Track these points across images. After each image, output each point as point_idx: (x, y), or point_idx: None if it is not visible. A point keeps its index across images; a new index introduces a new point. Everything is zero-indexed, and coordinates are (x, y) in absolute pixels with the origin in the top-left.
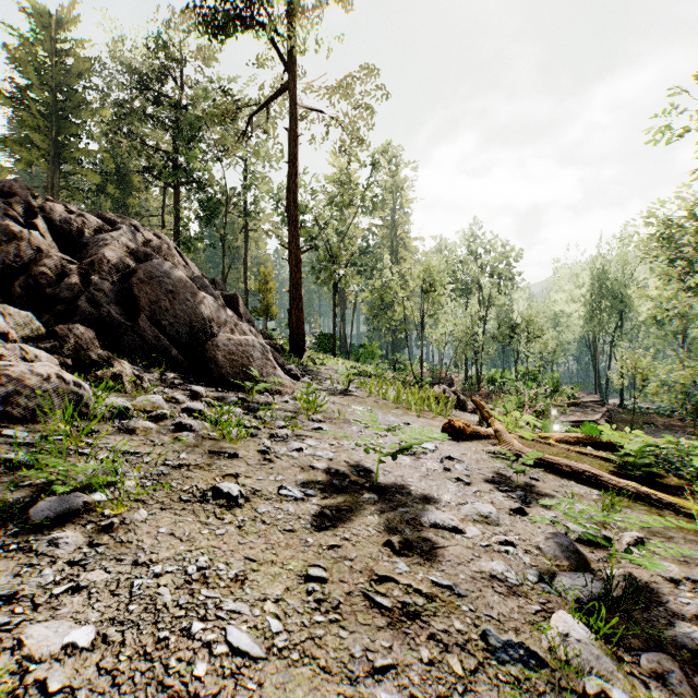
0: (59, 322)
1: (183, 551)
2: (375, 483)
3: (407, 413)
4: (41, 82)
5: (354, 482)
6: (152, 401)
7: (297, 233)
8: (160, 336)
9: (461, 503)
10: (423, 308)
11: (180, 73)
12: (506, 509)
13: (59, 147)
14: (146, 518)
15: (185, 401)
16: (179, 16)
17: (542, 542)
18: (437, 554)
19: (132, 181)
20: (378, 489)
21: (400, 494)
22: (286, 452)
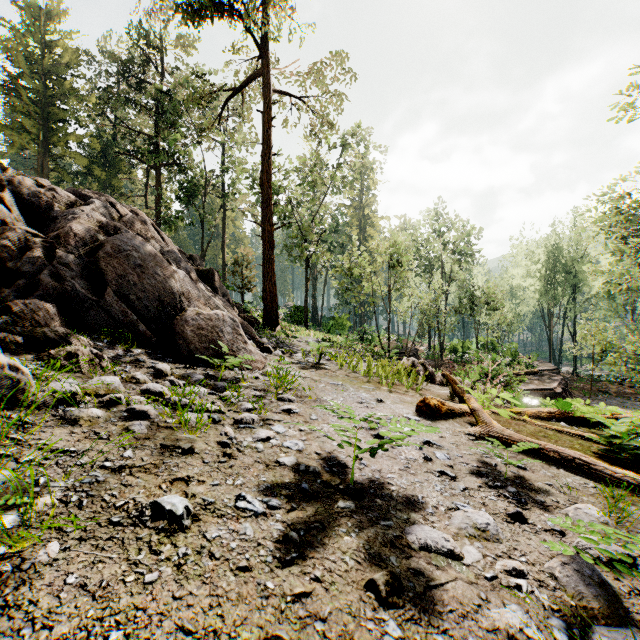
0: (21, 296)
1: (91, 619)
2: (351, 485)
3: (378, 388)
4: (32, 71)
5: (327, 483)
6: (106, 384)
7: (270, 211)
8: (128, 311)
9: (451, 508)
10: (390, 282)
11: (161, 62)
12: (502, 514)
13: (48, 132)
14: (55, 557)
15: (147, 381)
16: (160, 8)
17: (558, 569)
18: (435, 599)
19: (117, 164)
20: (355, 492)
21: (380, 498)
22: (250, 442)
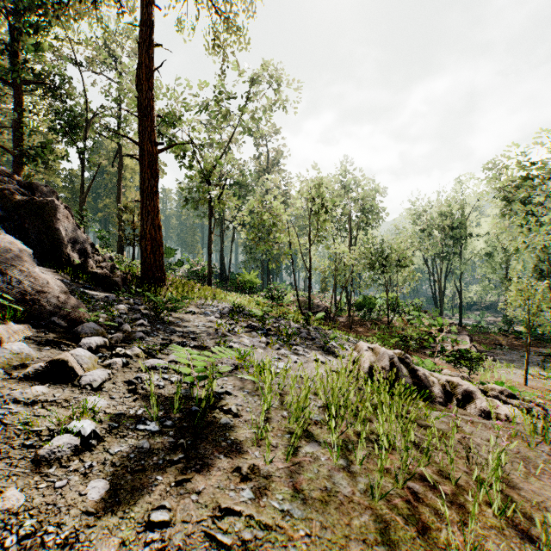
0: None
1: None
2: None
3: None
4: None
5: None
6: None
7: (152, 124)
8: None
9: None
10: (310, 233)
11: None
12: None
13: None
14: None
15: None
16: None
17: None
18: None
19: None
20: None
21: None
22: None
